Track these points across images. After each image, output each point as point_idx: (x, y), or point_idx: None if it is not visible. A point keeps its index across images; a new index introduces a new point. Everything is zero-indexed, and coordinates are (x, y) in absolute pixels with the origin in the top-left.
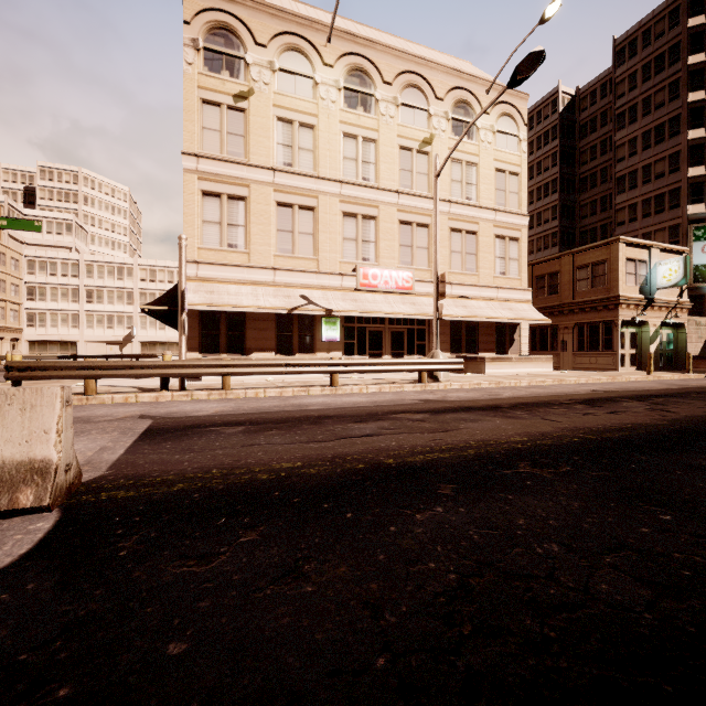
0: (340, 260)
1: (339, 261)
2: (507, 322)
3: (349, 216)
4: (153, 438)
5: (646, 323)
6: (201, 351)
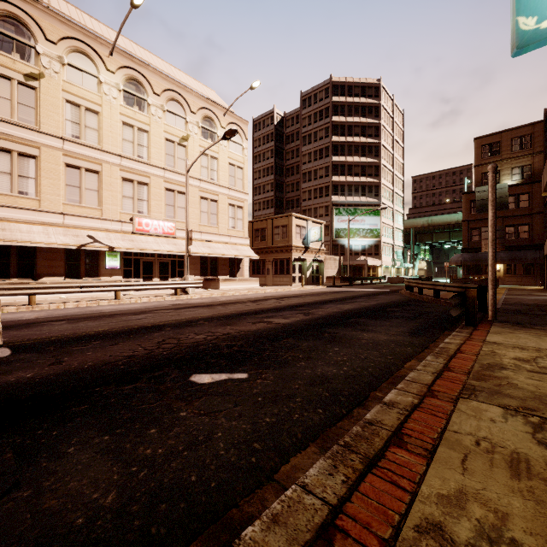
0: (120, 211)
1: (119, 212)
2: (236, 257)
3: (127, 181)
4: (10, 329)
5: (306, 260)
6: None
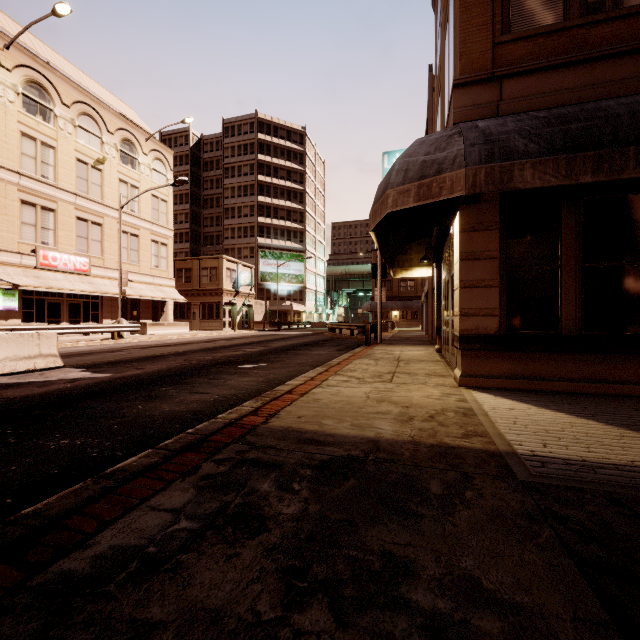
0: (18, 241)
1: (17, 242)
2: (160, 300)
3: (28, 204)
4: None
5: (236, 304)
6: None
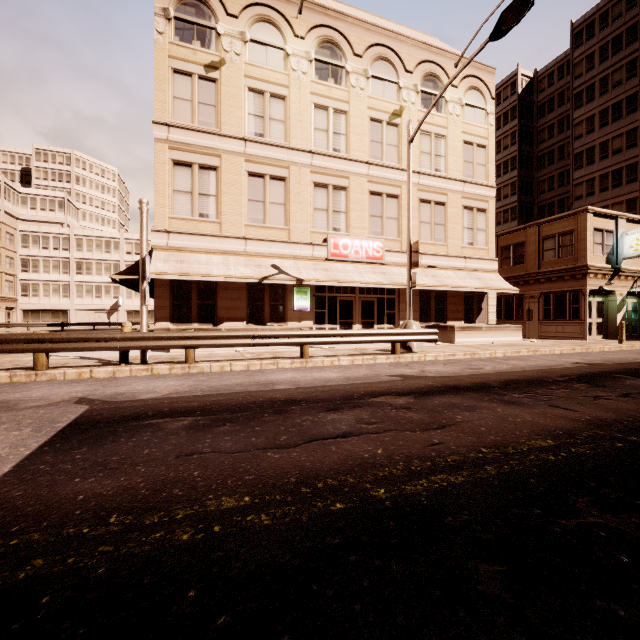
0: (311, 230)
1: (310, 231)
2: (475, 292)
3: (320, 187)
4: (69, 439)
5: (613, 292)
6: (172, 320)
